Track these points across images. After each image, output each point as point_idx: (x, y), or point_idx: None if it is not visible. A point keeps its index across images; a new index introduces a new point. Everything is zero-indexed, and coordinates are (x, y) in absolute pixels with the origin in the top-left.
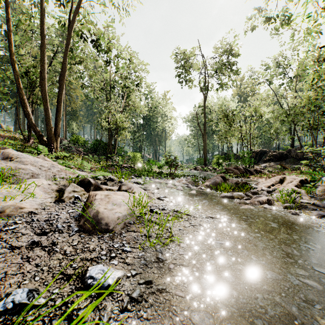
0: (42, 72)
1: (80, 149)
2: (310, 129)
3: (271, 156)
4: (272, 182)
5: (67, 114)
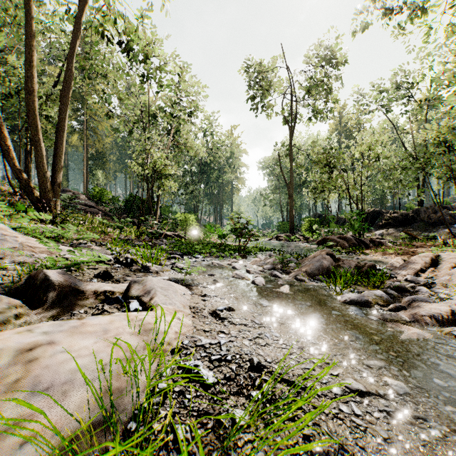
0: (30, 82)
1: (105, 209)
2: (454, 178)
3: (390, 218)
4: (420, 264)
5: (90, 158)
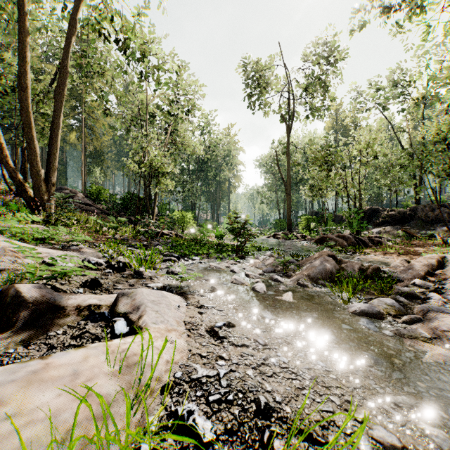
0: (23, 78)
1: (102, 207)
2: None
3: (387, 216)
4: (425, 266)
5: (88, 156)
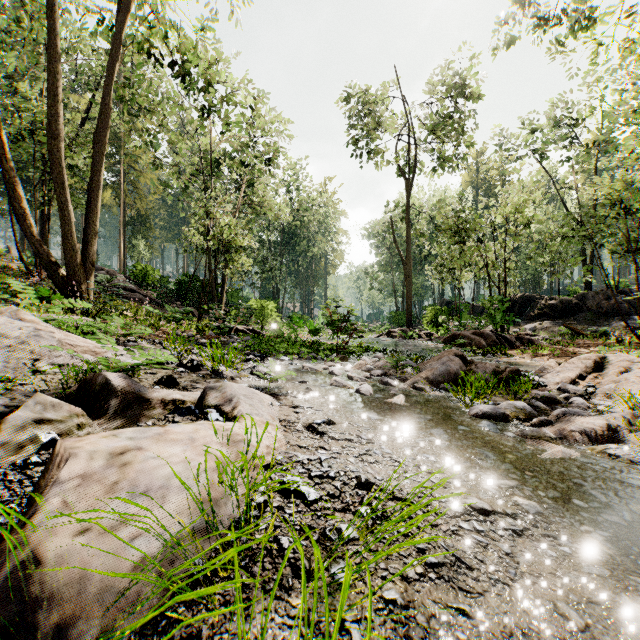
0: (54, 122)
1: (150, 293)
2: (632, 251)
3: (546, 307)
4: (579, 368)
5: (129, 223)
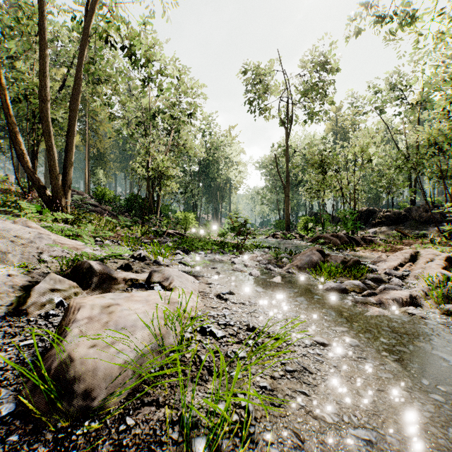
0: (43, 91)
1: (107, 208)
2: (442, 179)
3: (383, 217)
4: (400, 259)
5: (91, 158)
